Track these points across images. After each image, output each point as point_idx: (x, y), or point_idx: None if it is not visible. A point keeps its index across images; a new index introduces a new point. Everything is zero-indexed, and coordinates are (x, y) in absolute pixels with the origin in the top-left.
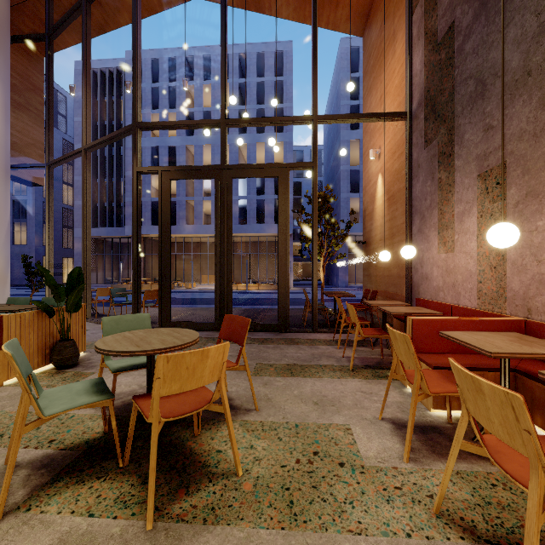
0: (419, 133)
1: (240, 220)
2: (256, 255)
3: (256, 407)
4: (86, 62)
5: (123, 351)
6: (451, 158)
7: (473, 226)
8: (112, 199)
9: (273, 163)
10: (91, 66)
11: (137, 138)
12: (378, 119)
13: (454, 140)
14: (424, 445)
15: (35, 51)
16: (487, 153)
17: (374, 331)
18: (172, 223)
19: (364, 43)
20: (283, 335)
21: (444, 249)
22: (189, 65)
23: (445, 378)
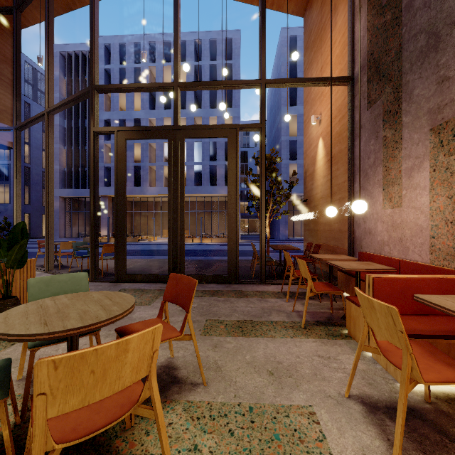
0: (361, 95)
1: (195, 183)
2: (209, 212)
3: (204, 381)
4: (49, 31)
5: (19, 334)
6: (398, 116)
7: (424, 181)
8: (85, 164)
9: (224, 124)
10: (66, 49)
11: (94, 100)
12: (322, 83)
13: (401, 97)
14: (410, 441)
15: (7, 26)
16: (441, 106)
17: (325, 287)
18: (137, 185)
19: (305, 22)
20: (233, 287)
21: (389, 204)
22: (151, 49)
23: (430, 355)
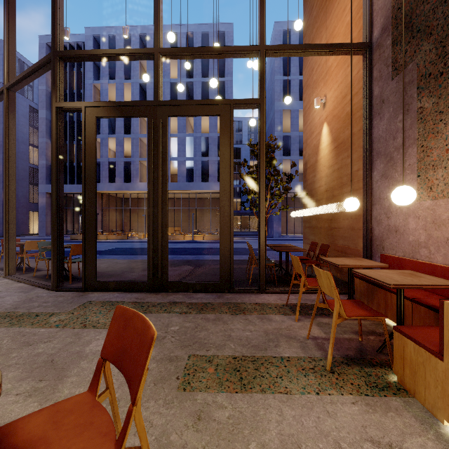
0: (383, 63)
1: (187, 179)
2: (202, 209)
3: None
4: None
5: None
6: (444, 77)
7: None
8: (73, 159)
9: (215, 99)
10: None
11: (57, 68)
12: (333, 51)
13: None
14: None
15: None
16: None
17: (355, 307)
18: (128, 181)
19: None
20: (227, 298)
21: (428, 194)
22: (142, 41)
23: None
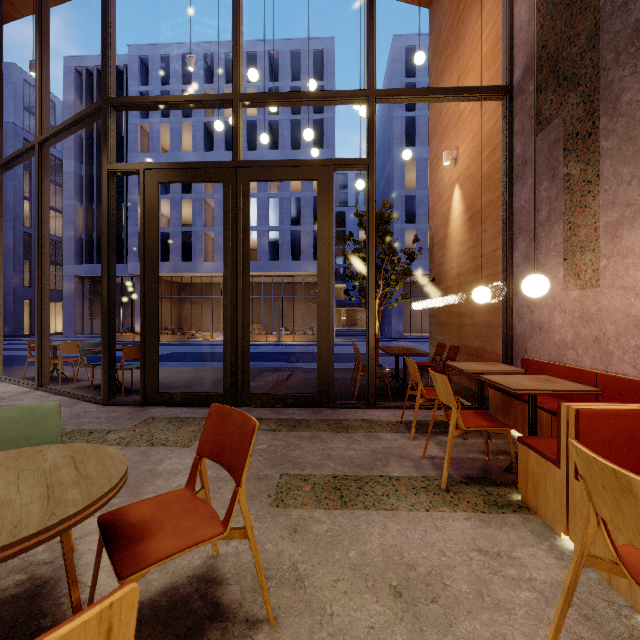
0: (526, 113)
1: (271, 256)
2: (291, 298)
3: (270, 618)
4: (41, 18)
5: None
6: (592, 139)
7: None
8: None
9: (311, 160)
10: (85, 64)
11: (108, 120)
12: (463, 97)
13: (598, 108)
14: None
15: None
16: None
17: (478, 418)
18: (187, 259)
19: (432, 14)
20: (326, 414)
21: (576, 283)
22: (208, 64)
23: None
